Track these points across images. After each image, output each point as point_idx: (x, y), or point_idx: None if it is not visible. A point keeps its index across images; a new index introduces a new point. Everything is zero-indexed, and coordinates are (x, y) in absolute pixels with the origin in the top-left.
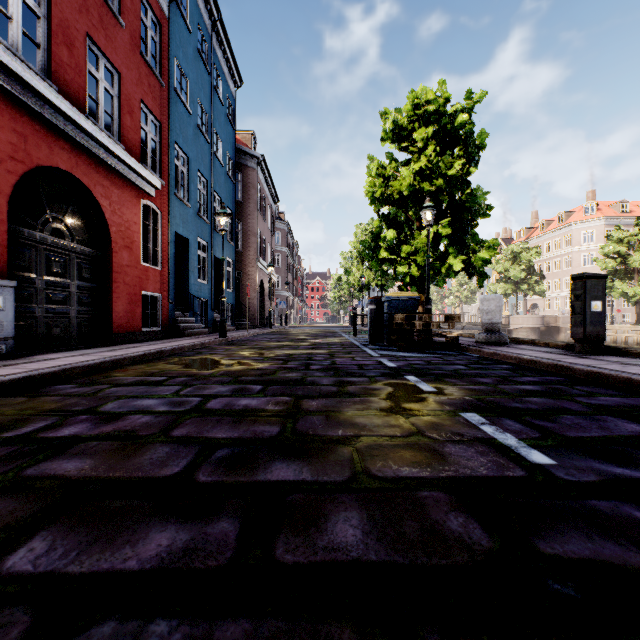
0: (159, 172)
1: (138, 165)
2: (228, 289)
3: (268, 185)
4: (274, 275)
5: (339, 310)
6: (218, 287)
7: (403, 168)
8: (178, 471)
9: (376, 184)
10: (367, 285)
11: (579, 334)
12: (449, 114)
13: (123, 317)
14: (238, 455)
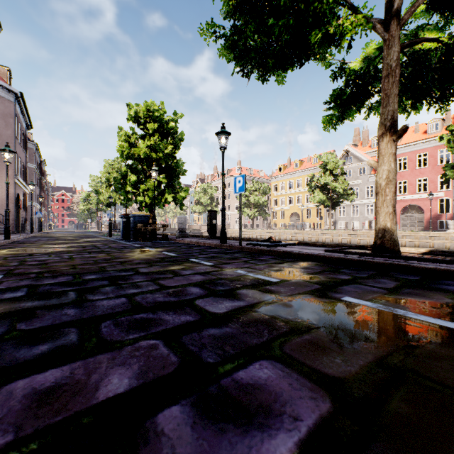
0: None
1: None
2: None
3: (23, 115)
4: (28, 189)
5: (87, 219)
6: None
7: (141, 142)
8: (93, 262)
9: (124, 147)
10: (114, 203)
11: (209, 232)
12: (166, 121)
13: None
14: (105, 260)
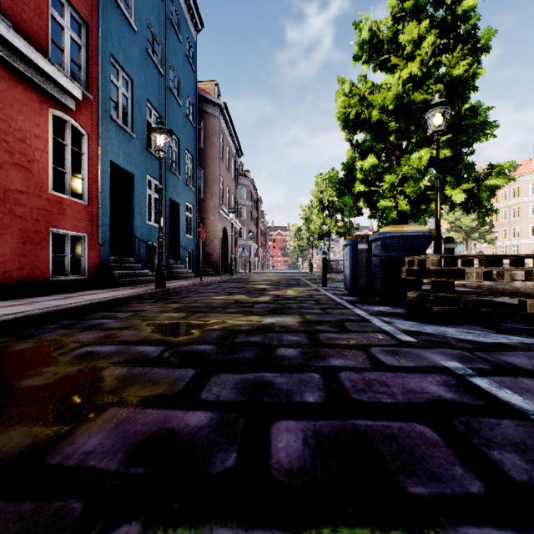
0: (85, 84)
1: (35, 53)
2: (188, 235)
3: (232, 137)
4: (238, 224)
5: (298, 258)
6: (176, 232)
7: (387, 76)
8: None
9: (350, 103)
10: (327, 233)
11: None
12: (451, 0)
13: (10, 262)
14: None
